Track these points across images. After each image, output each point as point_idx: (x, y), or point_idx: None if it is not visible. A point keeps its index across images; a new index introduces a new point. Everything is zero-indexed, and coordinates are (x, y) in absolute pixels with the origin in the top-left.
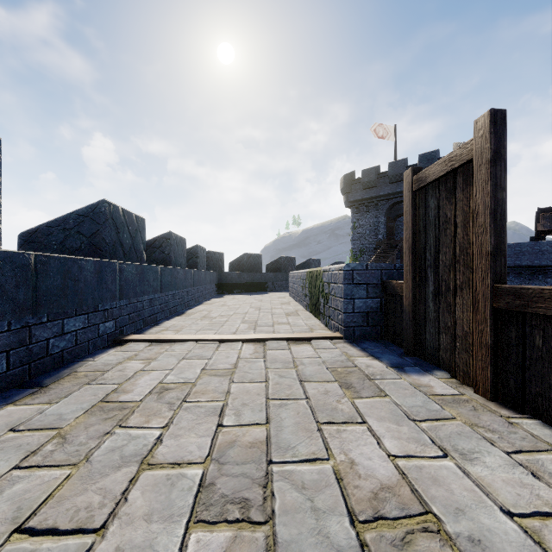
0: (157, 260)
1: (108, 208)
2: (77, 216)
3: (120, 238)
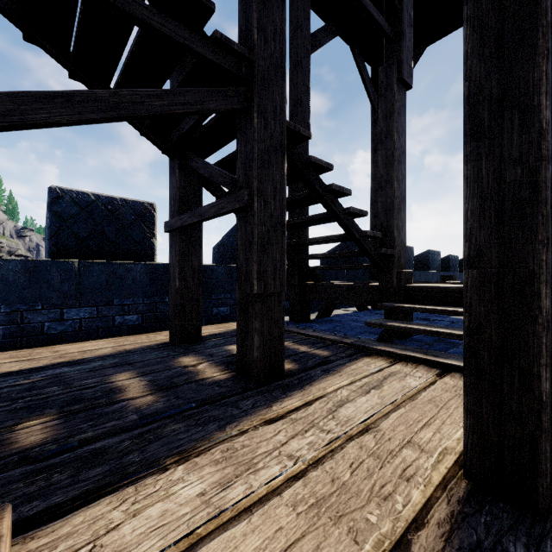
0: (459, 269)
1: (450, 257)
2: (441, 259)
3: (452, 264)
